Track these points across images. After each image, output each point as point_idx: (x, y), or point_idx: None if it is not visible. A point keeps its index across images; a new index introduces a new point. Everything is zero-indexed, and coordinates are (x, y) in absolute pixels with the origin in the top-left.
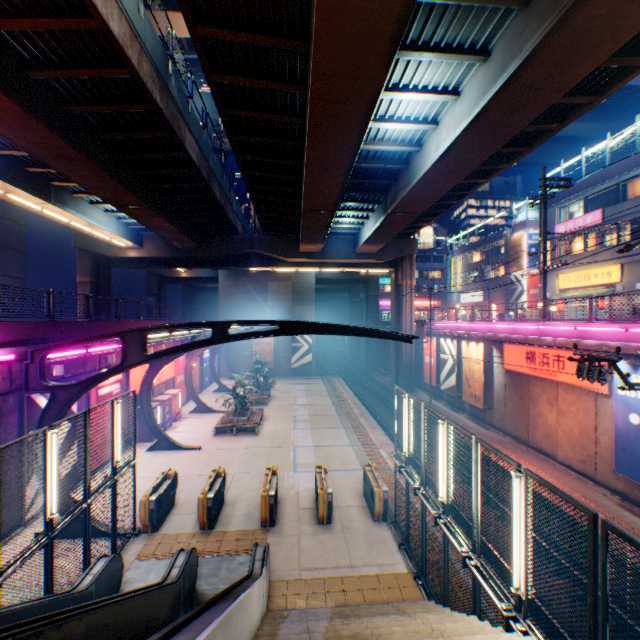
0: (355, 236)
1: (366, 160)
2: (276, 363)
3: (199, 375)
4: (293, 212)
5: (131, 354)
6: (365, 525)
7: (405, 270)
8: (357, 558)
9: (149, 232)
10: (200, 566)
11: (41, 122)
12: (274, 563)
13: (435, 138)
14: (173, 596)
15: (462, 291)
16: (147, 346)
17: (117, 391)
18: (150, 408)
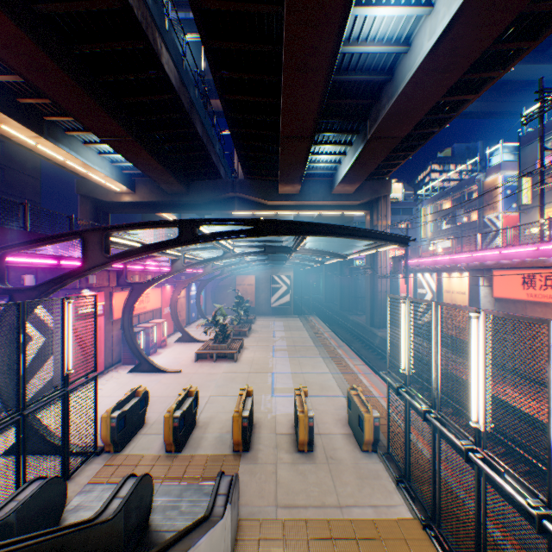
0: (331, 178)
1: (347, 72)
2: (257, 303)
3: (186, 310)
4: (272, 150)
5: (92, 256)
6: (352, 456)
7: (380, 211)
8: (346, 496)
9: (141, 178)
10: (158, 495)
11: (2, 11)
12: (245, 496)
13: (429, 24)
14: (104, 540)
15: (432, 238)
16: (109, 248)
17: (99, 313)
18: (131, 331)
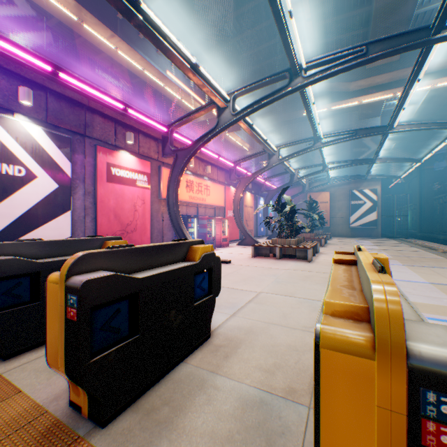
0: None
1: None
2: (331, 223)
3: (253, 221)
4: None
5: None
6: None
7: None
8: None
9: None
10: None
11: None
12: None
13: None
14: None
15: None
16: None
17: (142, 184)
18: (175, 208)
